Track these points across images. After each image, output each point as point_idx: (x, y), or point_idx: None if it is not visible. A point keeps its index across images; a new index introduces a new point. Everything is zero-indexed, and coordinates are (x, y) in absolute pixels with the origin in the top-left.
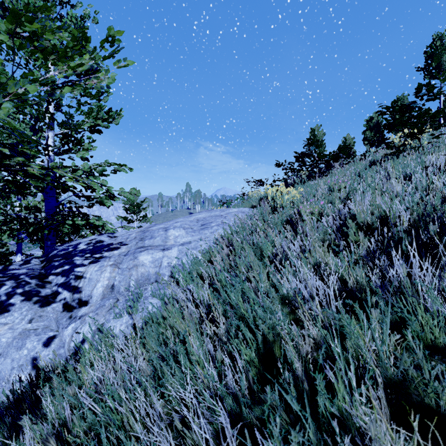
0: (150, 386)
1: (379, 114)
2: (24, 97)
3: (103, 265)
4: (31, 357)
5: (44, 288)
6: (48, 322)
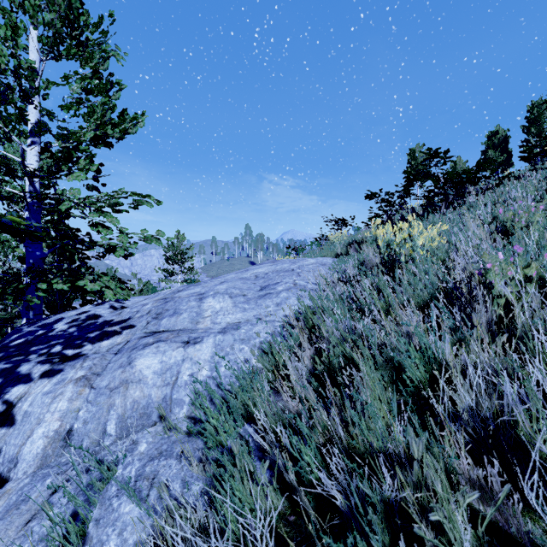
0: None
1: None
2: None
3: (63, 380)
4: None
5: None
6: None
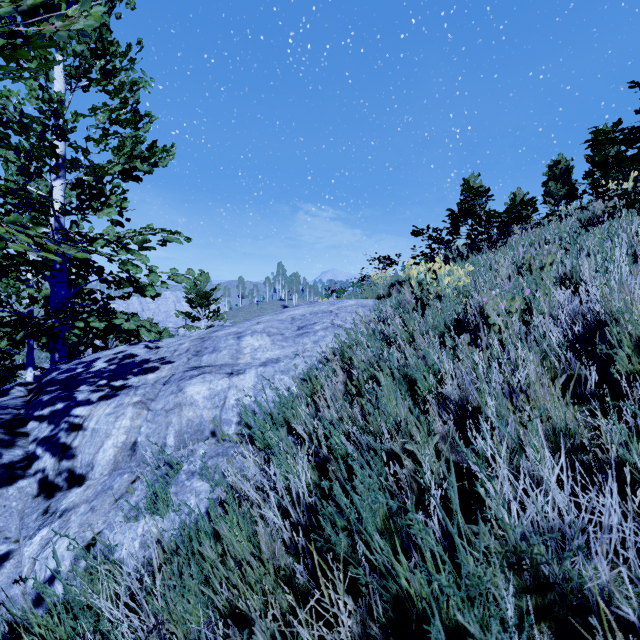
0: None
1: (590, 145)
2: None
3: (122, 404)
4: None
5: (12, 447)
6: (4, 519)
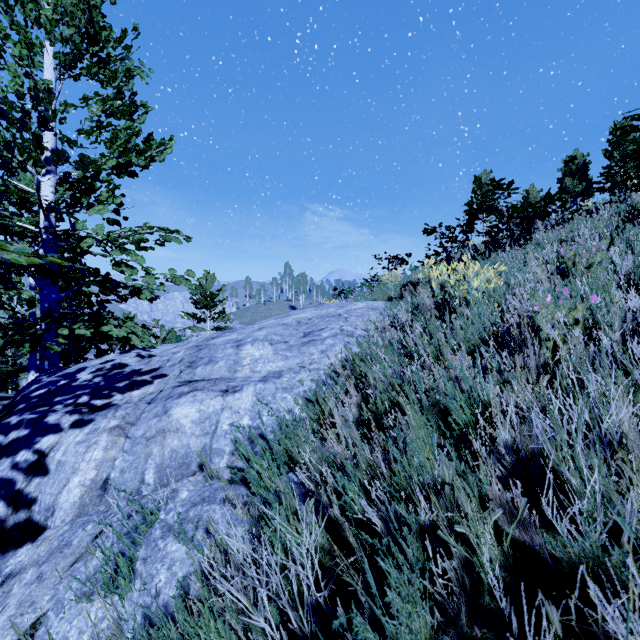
0: None
1: (624, 132)
2: None
3: (96, 429)
4: None
5: None
6: None
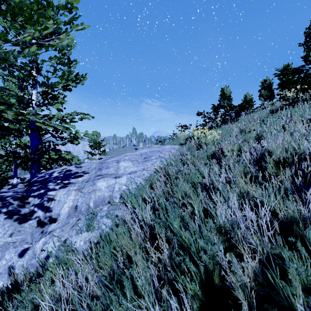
0: (100, 310)
1: (275, 75)
2: (0, 56)
3: (69, 190)
4: (9, 266)
5: (24, 207)
6: (25, 236)
